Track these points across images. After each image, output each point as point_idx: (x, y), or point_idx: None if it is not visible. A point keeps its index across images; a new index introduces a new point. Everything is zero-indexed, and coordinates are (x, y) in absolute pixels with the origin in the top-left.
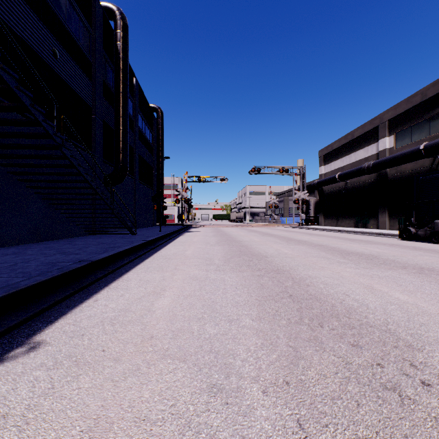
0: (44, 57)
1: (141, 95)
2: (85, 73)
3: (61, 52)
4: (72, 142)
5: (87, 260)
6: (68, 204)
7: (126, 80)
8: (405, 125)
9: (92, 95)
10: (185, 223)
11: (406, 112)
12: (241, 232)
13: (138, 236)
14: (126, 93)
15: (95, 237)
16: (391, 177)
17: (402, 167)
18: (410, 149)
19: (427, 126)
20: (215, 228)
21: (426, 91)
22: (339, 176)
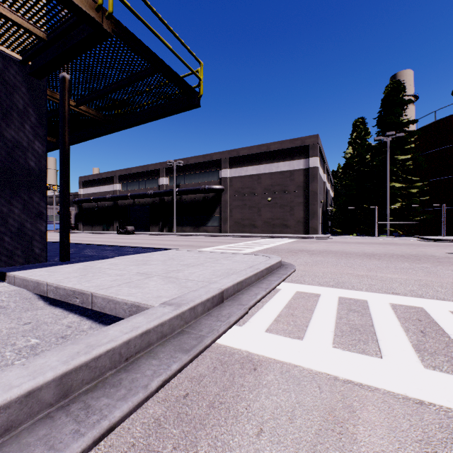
0: None
1: None
2: None
3: None
4: None
5: None
6: None
7: None
8: (125, 181)
9: None
10: None
11: (125, 175)
12: None
13: None
14: None
15: None
16: (120, 205)
17: (124, 200)
18: (126, 194)
19: (133, 185)
20: None
21: (132, 170)
22: (93, 199)
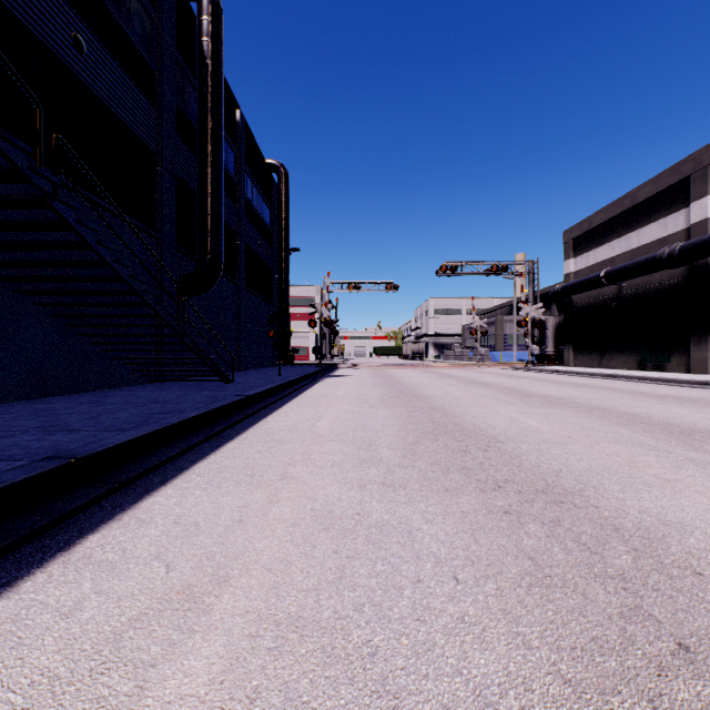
0: (55, 47)
1: (250, 141)
2: (142, 89)
3: (91, 43)
4: (81, 193)
5: (66, 454)
6: (100, 325)
7: (218, 105)
8: None
9: (157, 130)
10: (326, 361)
11: None
12: (425, 377)
13: (234, 385)
14: (218, 129)
15: (156, 388)
16: None
17: None
18: None
19: None
20: (376, 370)
21: None
22: (606, 275)
